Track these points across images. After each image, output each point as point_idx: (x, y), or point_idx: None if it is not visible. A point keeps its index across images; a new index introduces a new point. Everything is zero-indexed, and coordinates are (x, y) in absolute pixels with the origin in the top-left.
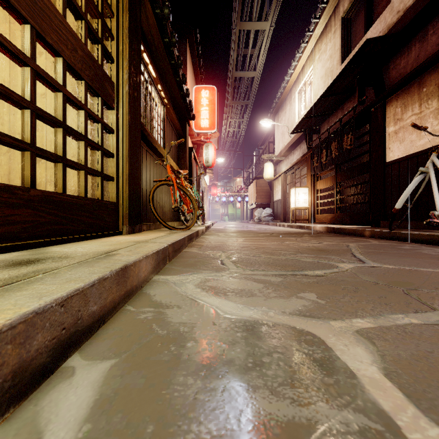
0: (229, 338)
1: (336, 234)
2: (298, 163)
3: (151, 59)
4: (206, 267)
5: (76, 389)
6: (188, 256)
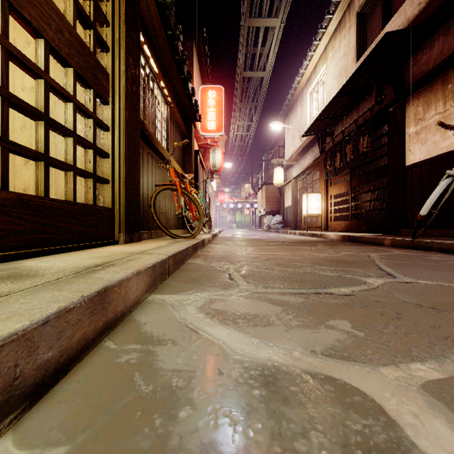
0: (242, 400)
1: (352, 243)
2: (310, 168)
3: (153, 52)
4: (212, 283)
5: None
6: (191, 268)
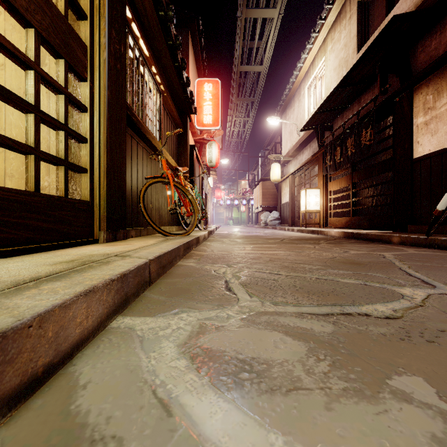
0: None
1: (357, 241)
2: (308, 163)
3: (143, 32)
4: (204, 297)
5: None
6: (181, 273)
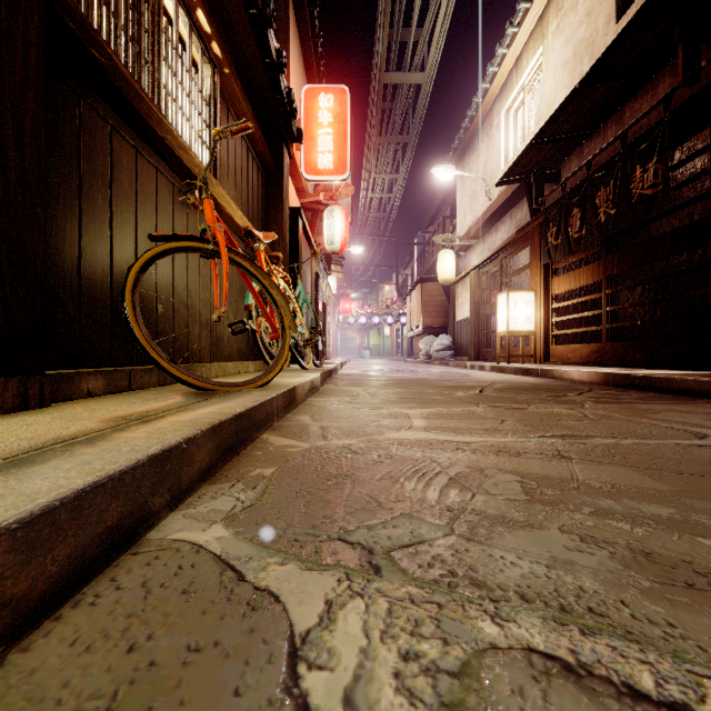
0: None
1: (647, 393)
2: (509, 246)
3: None
4: None
5: None
6: None
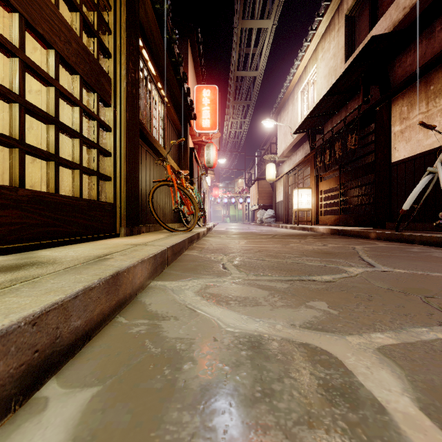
0: (232, 358)
1: (340, 236)
2: (301, 164)
3: (151, 56)
4: (207, 272)
5: (45, 431)
6: (188, 259)
